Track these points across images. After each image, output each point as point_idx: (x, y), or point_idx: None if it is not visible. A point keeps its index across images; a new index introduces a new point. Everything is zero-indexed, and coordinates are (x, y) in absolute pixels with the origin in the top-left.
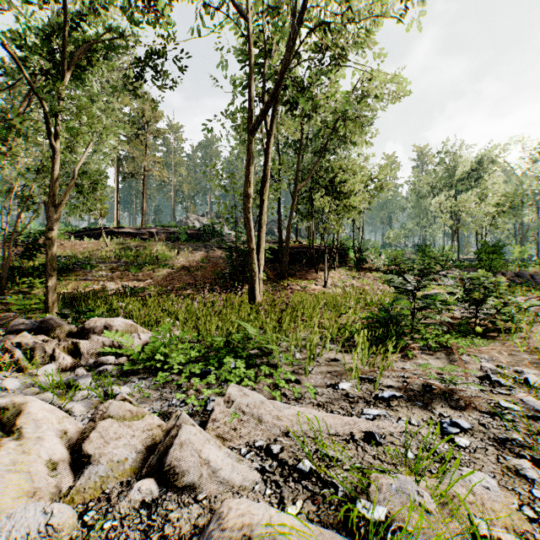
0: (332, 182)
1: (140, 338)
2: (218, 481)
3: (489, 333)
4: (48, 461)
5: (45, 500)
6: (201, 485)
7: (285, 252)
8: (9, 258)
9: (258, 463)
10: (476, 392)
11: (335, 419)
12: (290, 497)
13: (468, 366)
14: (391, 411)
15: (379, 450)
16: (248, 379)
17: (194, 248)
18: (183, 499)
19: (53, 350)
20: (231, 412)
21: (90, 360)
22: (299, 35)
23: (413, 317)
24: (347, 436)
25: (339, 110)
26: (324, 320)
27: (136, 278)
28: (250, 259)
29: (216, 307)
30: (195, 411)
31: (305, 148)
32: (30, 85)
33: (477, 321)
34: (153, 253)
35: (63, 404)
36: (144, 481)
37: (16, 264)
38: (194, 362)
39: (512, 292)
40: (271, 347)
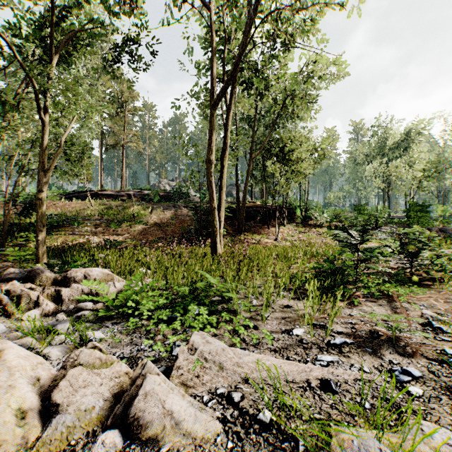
0: (281, 151)
1: (115, 286)
2: (181, 431)
3: (423, 282)
4: (20, 408)
5: (11, 451)
6: (164, 436)
7: (242, 211)
8: (9, 216)
9: (220, 412)
10: (420, 339)
11: (292, 366)
12: (252, 451)
13: (409, 313)
14: (343, 357)
15: (335, 398)
16: (210, 324)
17: (165, 207)
18: (146, 451)
19: (38, 297)
20: (194, 359)
21: (71, 306)
22: (254, 21)
23: (356, 268)
24: (303, 383)
25: (288, 89)
26: (276, 269)
27: (115, 233)
28: (212, 216)
29: (183, 258)
30: (161, 356)
31: (258, 123)
32: (23, 66)
33: (412, 271)
34: (131, 212)
35: (41, 349)
36: (108, 433)
37: (15, 221)
38: (162, 308)
39: (438, 245)
40: (231, 295)
